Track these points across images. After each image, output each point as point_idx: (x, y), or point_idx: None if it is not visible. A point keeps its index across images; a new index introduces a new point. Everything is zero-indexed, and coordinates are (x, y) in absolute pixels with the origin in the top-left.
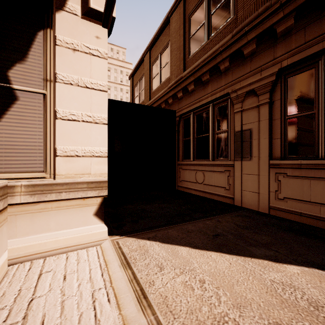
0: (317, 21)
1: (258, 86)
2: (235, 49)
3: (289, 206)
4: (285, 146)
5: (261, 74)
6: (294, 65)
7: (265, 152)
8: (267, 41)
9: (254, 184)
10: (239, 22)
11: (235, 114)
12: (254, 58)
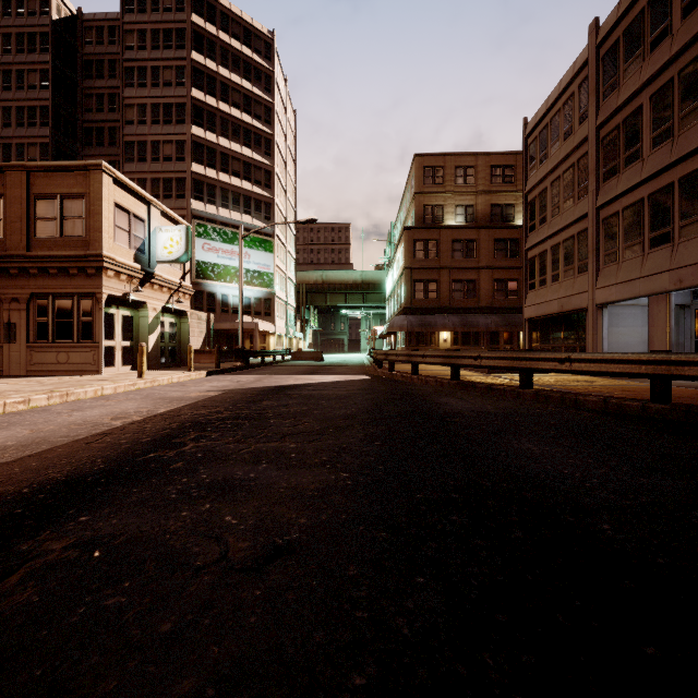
0: (48, 278)
1: (21, 297)
2: (4, 266)
3: (37, 368)
4: (36, 336)
5: (23, 291)
6: (40, 293)
7: (25, 339)
8: (26, 274)
9: (18, 358)
10: (8, 248)
11: (4, 310)
12: (18, 278)
